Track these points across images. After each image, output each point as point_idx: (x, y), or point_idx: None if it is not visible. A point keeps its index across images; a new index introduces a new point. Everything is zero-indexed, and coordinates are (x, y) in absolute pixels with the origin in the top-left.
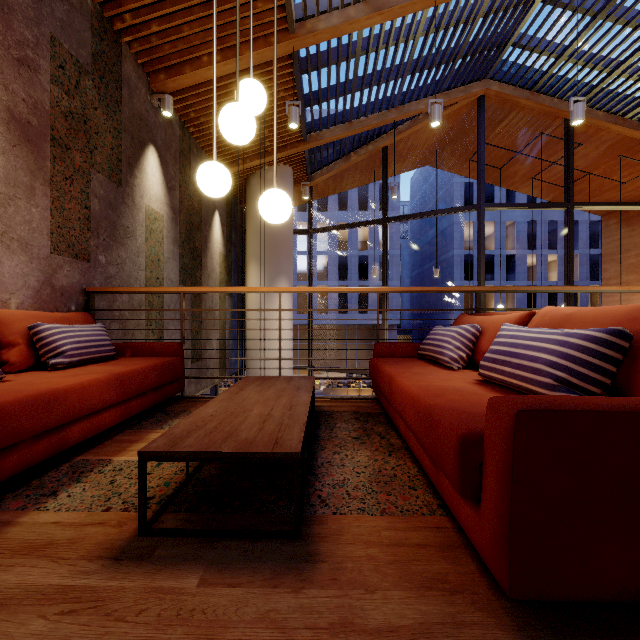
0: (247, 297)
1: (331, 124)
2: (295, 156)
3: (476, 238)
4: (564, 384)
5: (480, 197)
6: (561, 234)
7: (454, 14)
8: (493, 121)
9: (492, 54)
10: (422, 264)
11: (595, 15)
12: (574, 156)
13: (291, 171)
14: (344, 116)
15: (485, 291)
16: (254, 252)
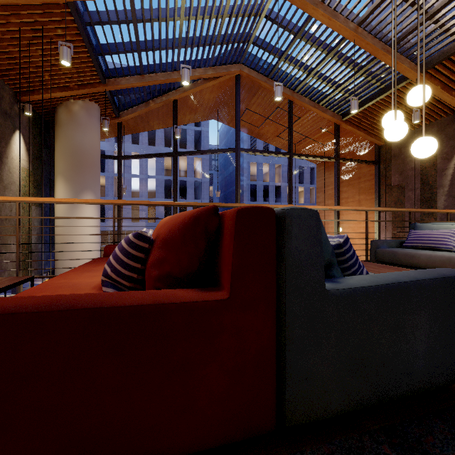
0: (55, 208)
1: (127, 74)
2: (99, 95)
3: (258, 174)
4: (110, 279)
5: (237, 143)
6: (306, 175)
7: (206, 9)
8: (249, 94)
9: (241, 47)
10: (226, 189)
11: (295, 35)
12: (297, 125)
13: (97, 107)
14: (136, 69)
15: (198, 205)
16: (60, 170)
